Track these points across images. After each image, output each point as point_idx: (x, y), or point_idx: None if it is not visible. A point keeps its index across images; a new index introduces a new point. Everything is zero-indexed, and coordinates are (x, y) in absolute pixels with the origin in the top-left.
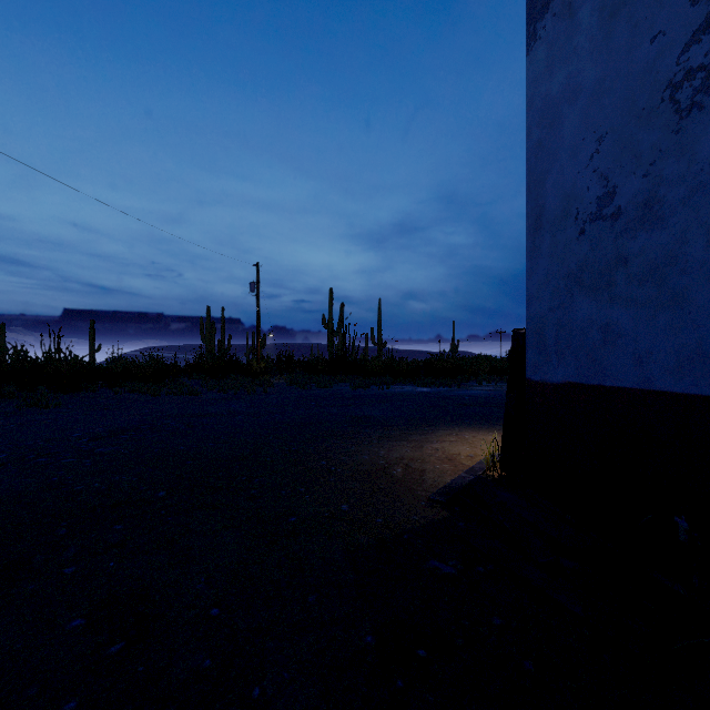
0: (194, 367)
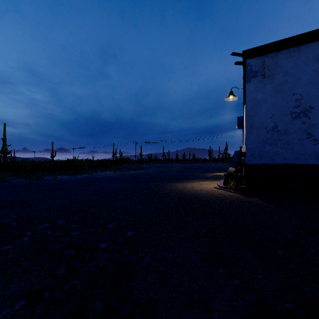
0: None
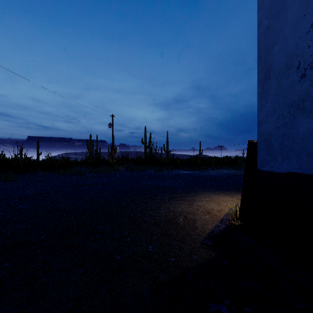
0: (83, 162)
